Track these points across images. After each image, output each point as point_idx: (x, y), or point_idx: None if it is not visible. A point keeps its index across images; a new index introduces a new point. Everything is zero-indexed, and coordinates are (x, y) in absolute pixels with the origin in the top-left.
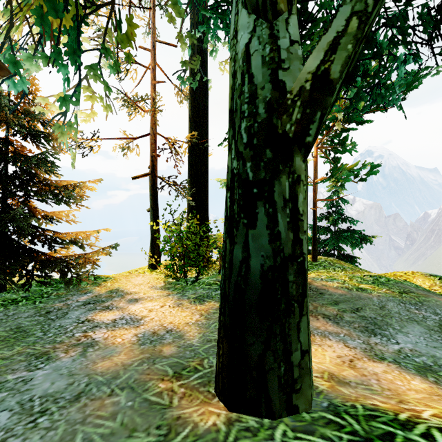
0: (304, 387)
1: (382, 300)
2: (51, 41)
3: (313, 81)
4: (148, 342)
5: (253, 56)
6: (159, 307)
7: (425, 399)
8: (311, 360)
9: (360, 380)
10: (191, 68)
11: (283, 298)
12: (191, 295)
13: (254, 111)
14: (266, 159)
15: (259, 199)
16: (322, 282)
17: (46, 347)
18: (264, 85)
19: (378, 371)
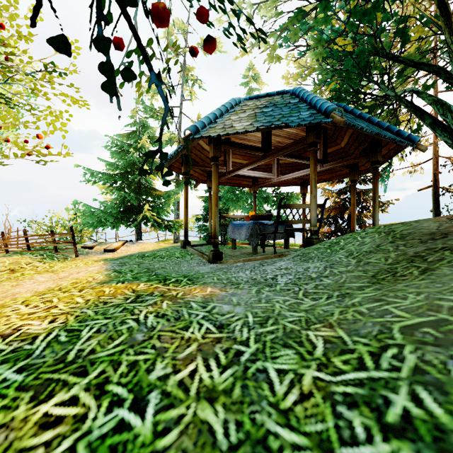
0: None
1: None
2: None
3: None
4: None
5: None
6: None
7: None
8: None
9: None
10: None
11: None
12: None
13: None
14: None
15: None
16: None
17: None
18: None
19: None
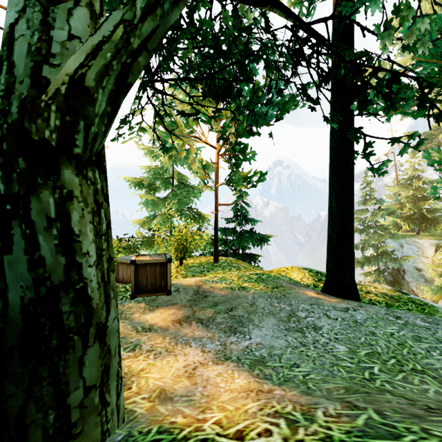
0: (87, 429)
1: (255, 297)
2: None
3: (69, 85)
4: None
5: (17, 41)
6: None
7: (229, 400)
8: (121, 388)
9: (188, 390)
10: None
11: (54, 333)
12: None
13: (7, 108)
14: (20, 169)
15: (14, 218)
16: (211, 284)
17: None
18: (24, 79)
19: (212, 376)
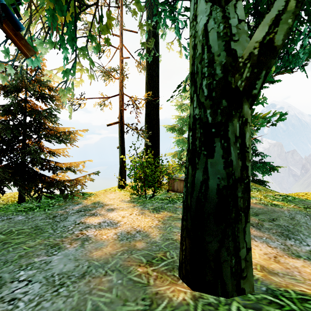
0: (248, 275)
1: (292, 213)
2: (56, 32)
3: (260, 48)
4: (125, 239)
5: (210, 32)
6: (129, 215)
7: None
8: None
9: (286, 271)
10: (147, 47)
11: (233, 209)
12: (150, 207)
13: (212, 72)
14: (222, 107)
15: (216, 137)
16: None
17: (57, 240)
18: (220, 53)
19: (298, 266)
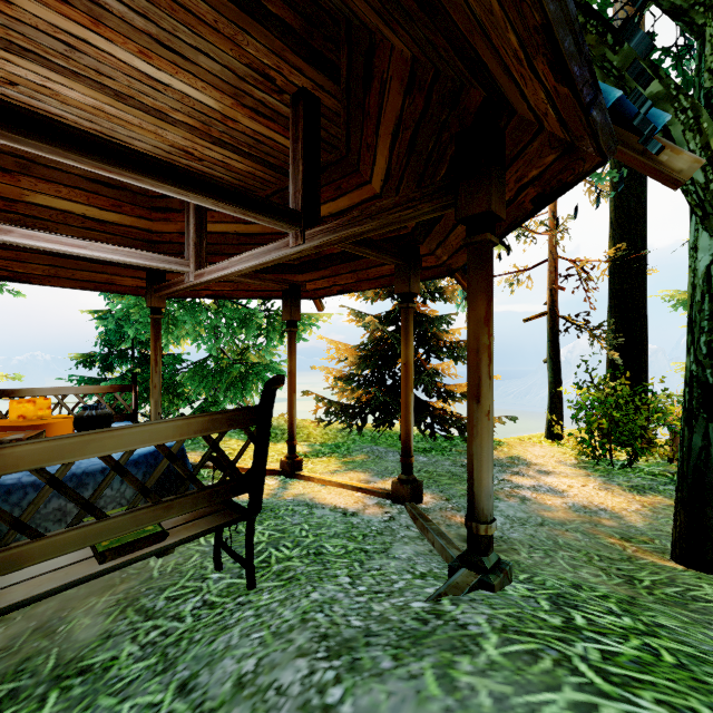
0: None
1: None
2: None
3: None
4: (581, 512)
5: None
6: (580, 486)
7: None
8: None
9: None
10: None
11: None
12: (623, 483)
13: None
14: None
15: None
16: None
17: None
18: None
19: None
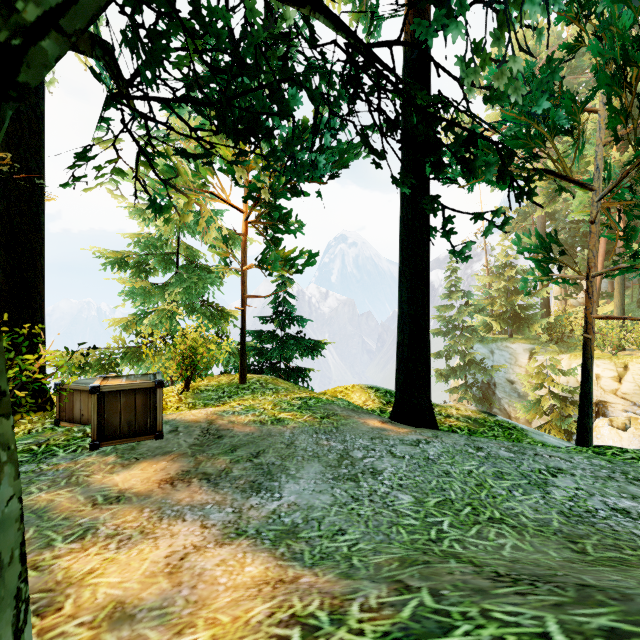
0: None
1: (295, 433)
2: None
3: None
4: None
5: None
6: None
7: (227, 606)
8: (26, 618)
9: (164, 598)
10: None
11: None
12: None
13: None
14: None
15: None
16: (231, 417)
17: None
18: None
19: (210, 566)
